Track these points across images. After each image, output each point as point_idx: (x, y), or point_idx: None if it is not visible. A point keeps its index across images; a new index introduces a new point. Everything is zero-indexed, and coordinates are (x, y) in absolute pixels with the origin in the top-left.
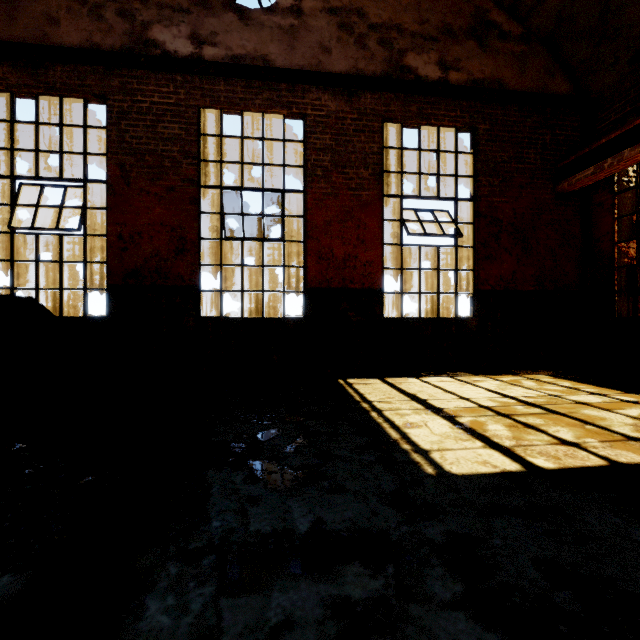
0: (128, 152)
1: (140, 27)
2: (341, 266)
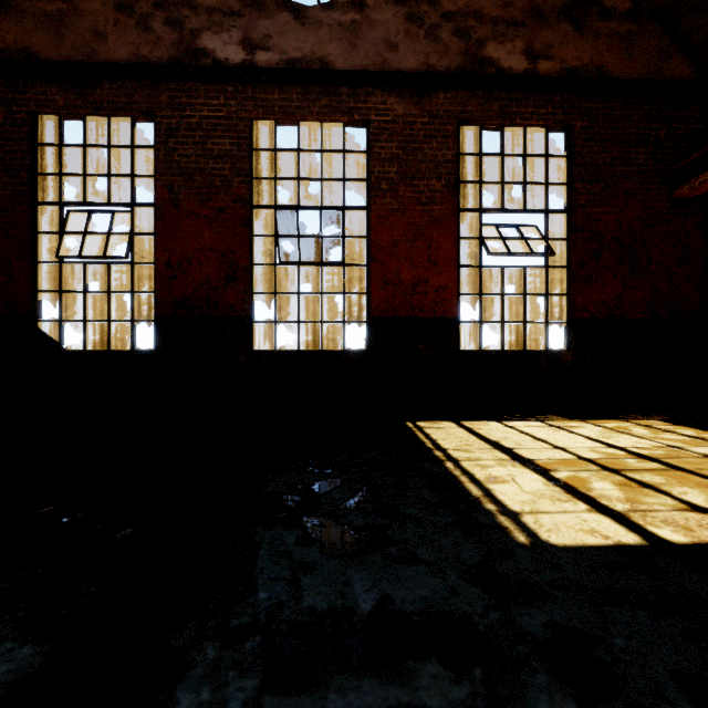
0: (177, 172)
1: (189, 36)
2: (409, 292)
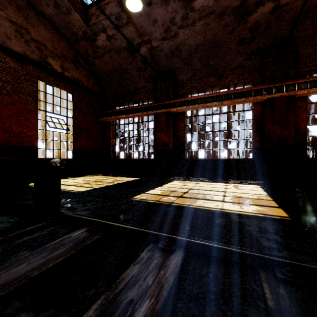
0: None
1: None
2: (17, 136)
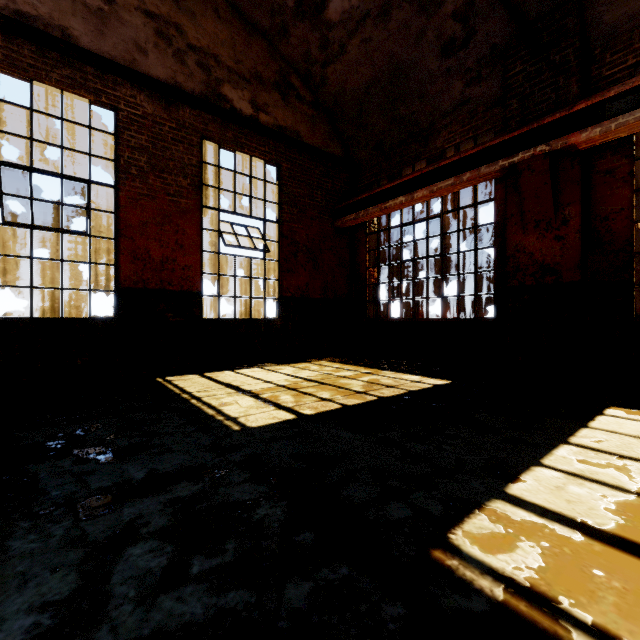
0: None
1: None
2: (159, 268)
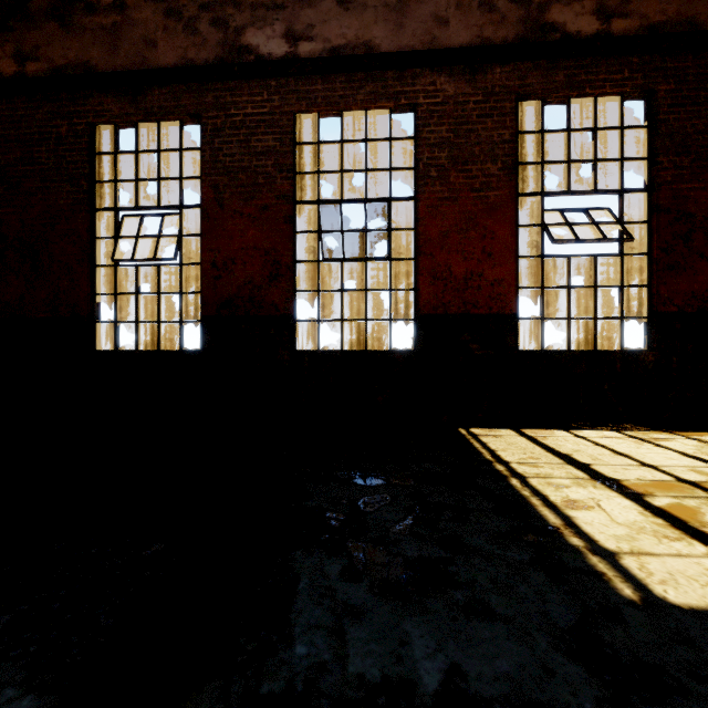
0: (221, 172)
1: (233, 34)
2: (461, 287)
